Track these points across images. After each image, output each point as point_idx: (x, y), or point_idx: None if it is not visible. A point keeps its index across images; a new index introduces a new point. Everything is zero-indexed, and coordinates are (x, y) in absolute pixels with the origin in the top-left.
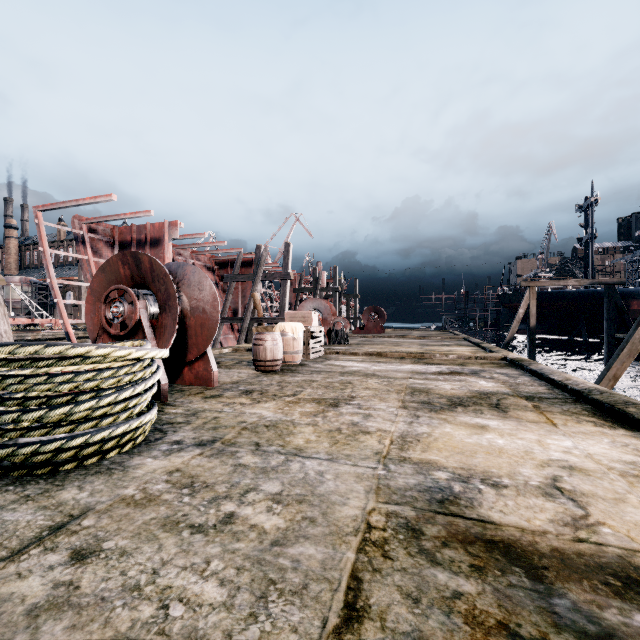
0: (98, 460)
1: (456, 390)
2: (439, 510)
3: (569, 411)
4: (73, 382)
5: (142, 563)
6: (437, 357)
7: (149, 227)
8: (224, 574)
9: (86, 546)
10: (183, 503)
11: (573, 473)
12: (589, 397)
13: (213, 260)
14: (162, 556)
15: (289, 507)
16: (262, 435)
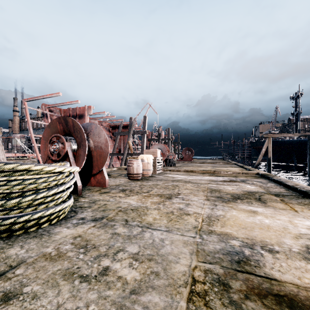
0: (36, 229)
1: (235, 190)
2: (238, 268)
3: (302, 203)
4: (22, 185)
5: (44, 305)
6: (222, 173)
7: (78, 109)
8: None
9: (13, 290)
10: (79, 259)
11: None
12: None
13: (109, 125)
14: (58, 300)
15: (143, 263)
16: (129, 215)
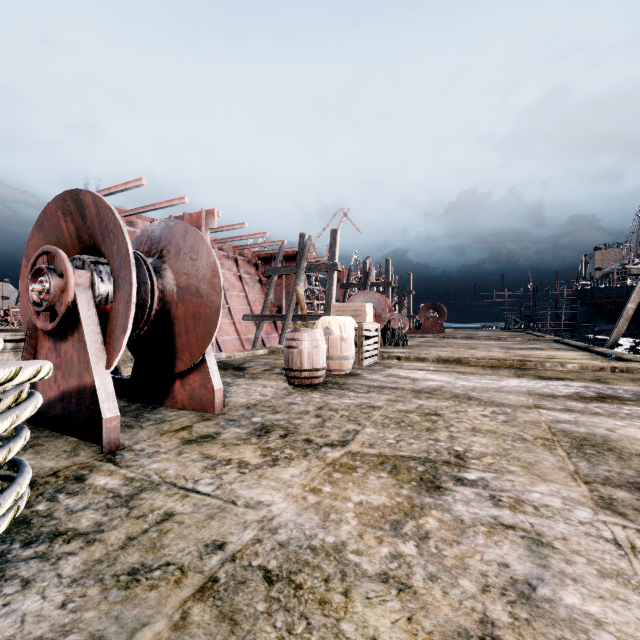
0: None
1: None
2: None
3: None
4: None
5: None
6: (547, 367)
7: (187, 218)
8: None
9: None
10: None
11: None
12: None
13: (256, 255)
14: None
15: None
16: None
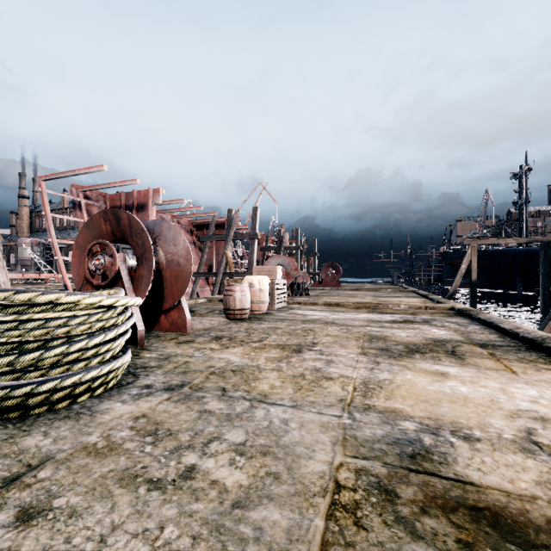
0: (69, 404)
1: (411, 337)
2: (412, 467)
3: (525, 359)
4: (44, 328)
5: (90, 527)
6: (390, 307)
7: (136, 194)
8: (178, 545)
9: (36, 503)
10: (144, 453)
11: (547, 425)
12: (543, 345)
13: (191, 223)
14: (113, 518)
15: (252, 460)
16: (229, 380)
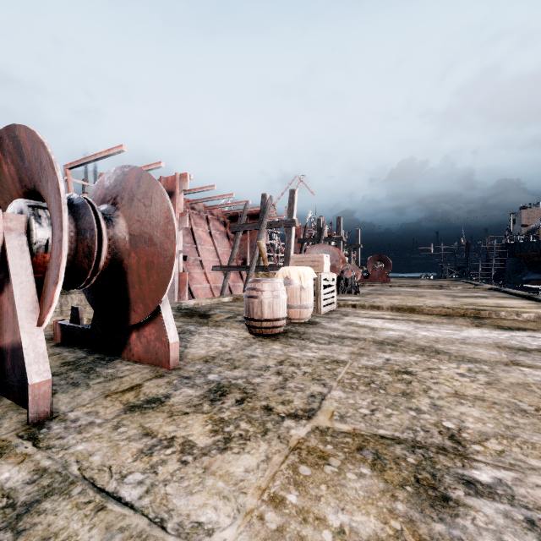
0: None
1: None
2: None
3: None
4: None
5: None
6: (501, 316)
7: (163, 181)
8: None
9: None
10: None
11: None
12: None
13: (224, 214)
14: None
15: None
16: None
